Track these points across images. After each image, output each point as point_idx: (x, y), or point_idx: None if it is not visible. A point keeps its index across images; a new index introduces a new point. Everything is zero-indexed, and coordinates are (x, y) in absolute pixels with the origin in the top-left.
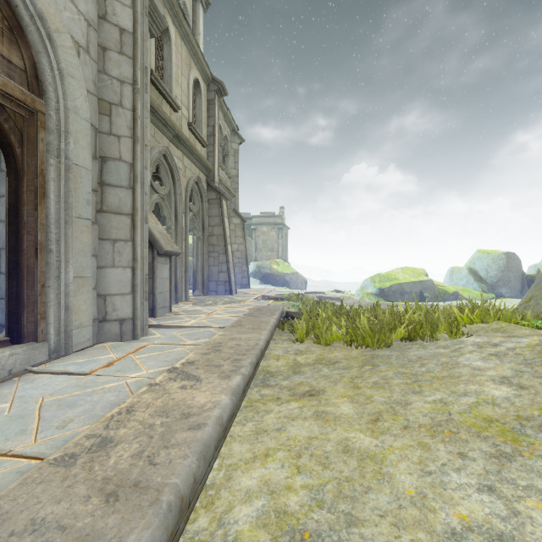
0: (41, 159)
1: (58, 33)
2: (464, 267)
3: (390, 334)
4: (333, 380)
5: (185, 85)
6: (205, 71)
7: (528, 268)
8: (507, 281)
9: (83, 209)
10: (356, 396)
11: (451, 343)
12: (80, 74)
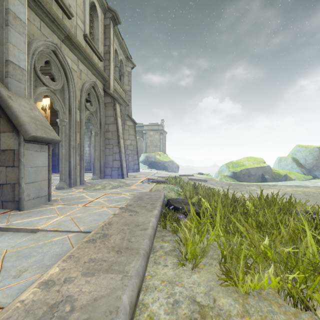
0: None
1: None
2: (289, 157)
3: None
4: None
5: (81, 1)
6: None
7: None
8: None
9: None
10: None
11: None
12: None
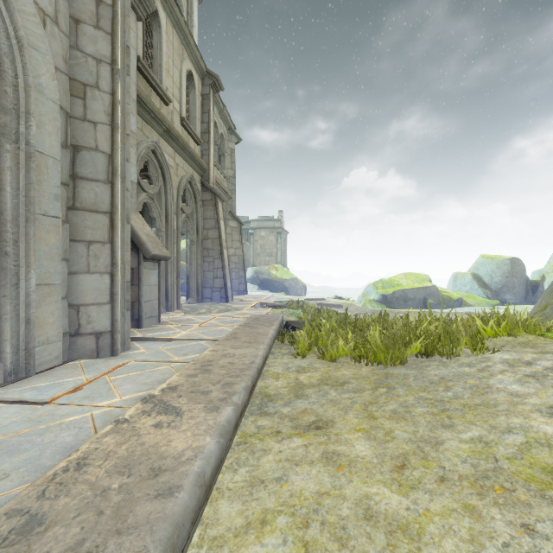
0: None
1: None
2: (468, 272)
3: (405, 349)
4: (342, 407)
5: (177, 76)
6: (199, 63)
7: (532, 274)
8: (512, 287)
9: (50, 205)
10: (372, 430)
11: (476, 360)
12: (46, 47)
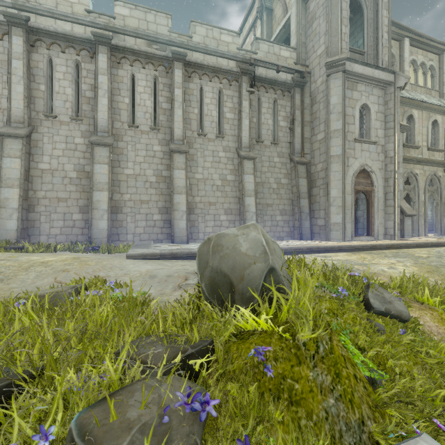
0: (373, 199)
1: (376, 171)
2: None
3: None
4: None
5: (425, 130)
6: (441, 110)
7: None
8: None
9: (381, 207)
10: None
11: None
12: (380, 176)
